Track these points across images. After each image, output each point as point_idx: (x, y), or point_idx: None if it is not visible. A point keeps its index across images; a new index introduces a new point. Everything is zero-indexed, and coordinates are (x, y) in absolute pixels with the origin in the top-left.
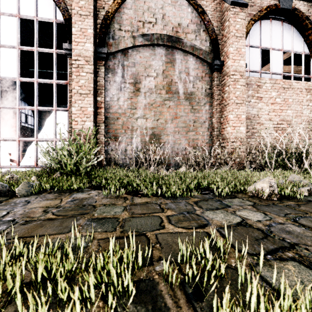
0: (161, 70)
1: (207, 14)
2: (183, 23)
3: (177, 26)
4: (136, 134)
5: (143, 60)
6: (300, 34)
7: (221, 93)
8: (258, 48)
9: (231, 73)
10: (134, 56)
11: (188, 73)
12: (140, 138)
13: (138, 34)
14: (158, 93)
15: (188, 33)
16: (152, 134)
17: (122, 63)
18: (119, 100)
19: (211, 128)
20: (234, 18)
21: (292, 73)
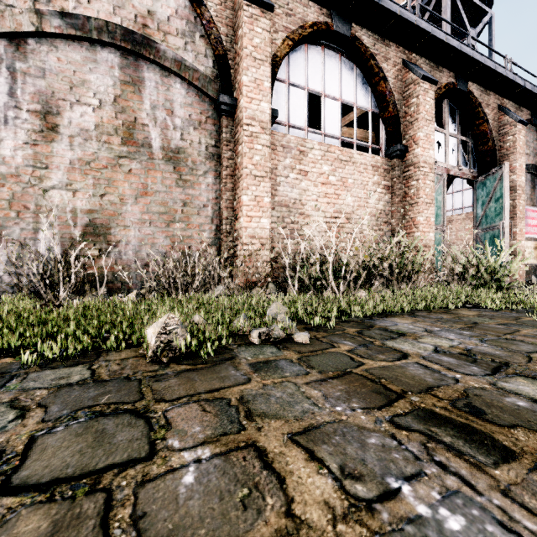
0: (110, 96)
1: (209, 8)
2: (158, 11)
3: (145, 15)
4: (49, 222)
5: (65, 68)
6: (366, 81)
7: (234, 156)
8: (304, 91)
9: (245, 121)
10: (44, 55)
11: (171, 112)
12: (49, 231)
13: (52, 9)
14: (103, 141)
15: (171, 35)
16: (90, 224)
17: (10, 63)
18: (2, 145)
19: (218, 219)
20: (251, 25)
21: (354, 139)
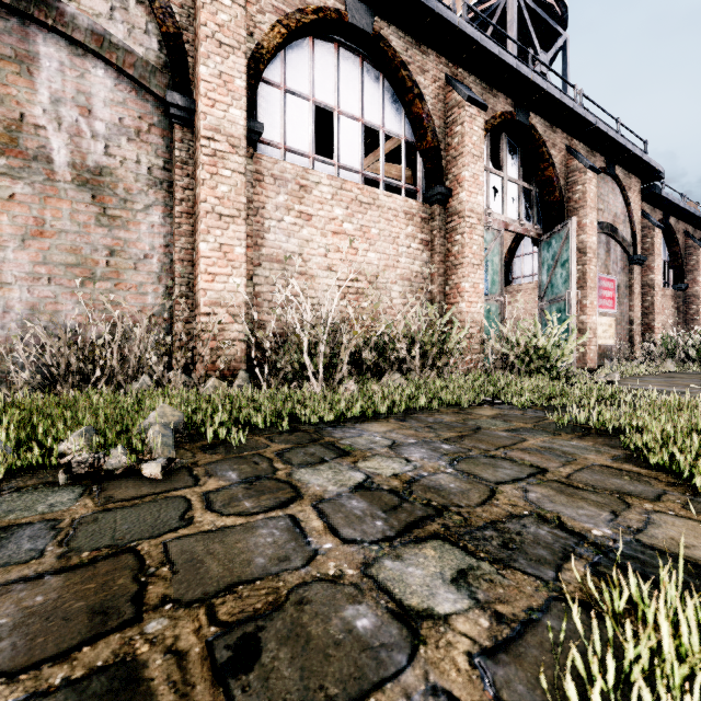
0: None
1: None
2: None
3: None
4: None
5: None
6: (398, 98)
7: (194, 185)
8: (308, 102)
9: (203, 133)
10: None
11: (88, 111)
12: None
13: None
14: None
15: None
16: None
17: None
18: None
19: (169, 277)
20: None
21: (382, 176)
